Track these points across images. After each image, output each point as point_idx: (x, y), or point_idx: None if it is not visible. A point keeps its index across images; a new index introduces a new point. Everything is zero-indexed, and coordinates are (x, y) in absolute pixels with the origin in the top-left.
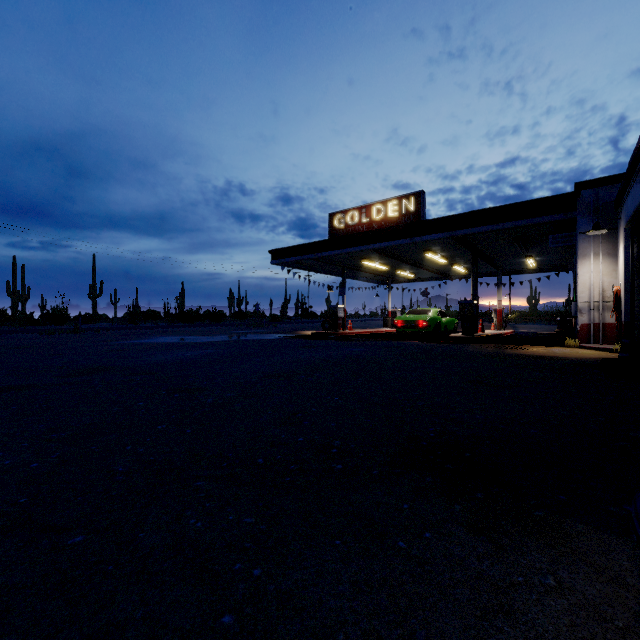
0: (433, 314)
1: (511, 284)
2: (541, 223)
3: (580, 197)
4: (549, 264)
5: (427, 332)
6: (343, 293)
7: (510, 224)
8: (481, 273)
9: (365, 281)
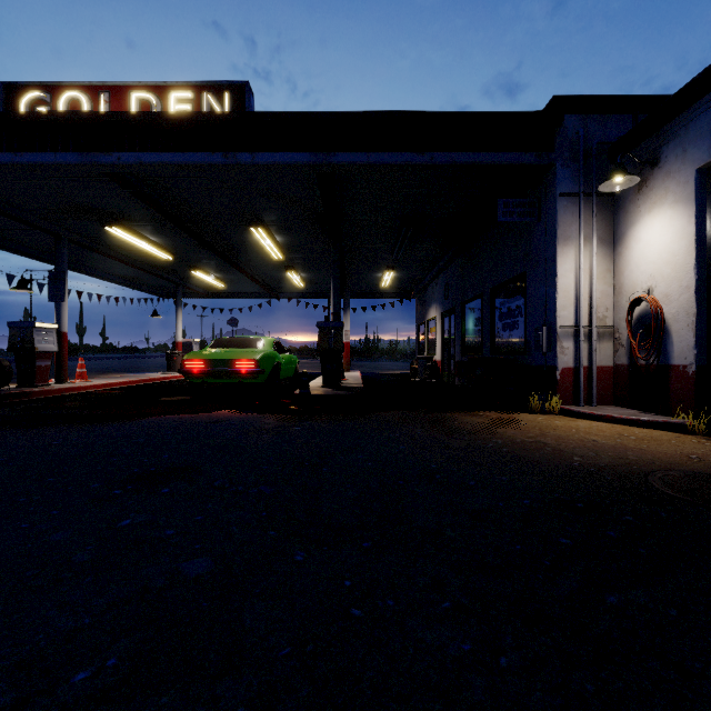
0: (267, 347)
1: (353, 310)
2: (497, 166)
3: (561, 126)
4: (398, 287)
5: (255, 383)
6: (58, 296)
7: (445, 157)
8: (317, 292)
9: (131, 287)
